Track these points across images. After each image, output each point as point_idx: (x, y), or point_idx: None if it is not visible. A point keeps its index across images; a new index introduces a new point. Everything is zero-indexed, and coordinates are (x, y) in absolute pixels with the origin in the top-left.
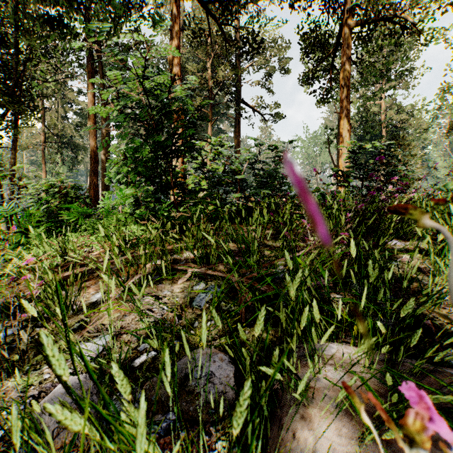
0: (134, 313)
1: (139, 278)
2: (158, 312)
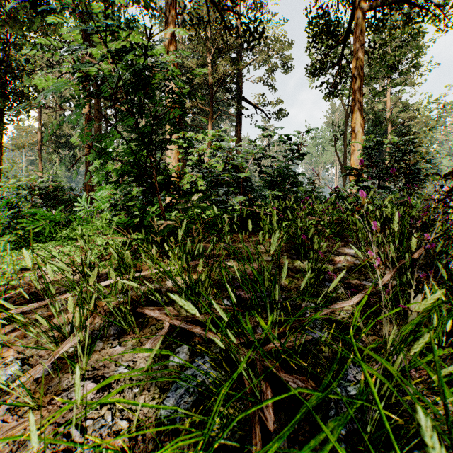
0: (47, 432)
1: (92, 328)
2: (91, 434)
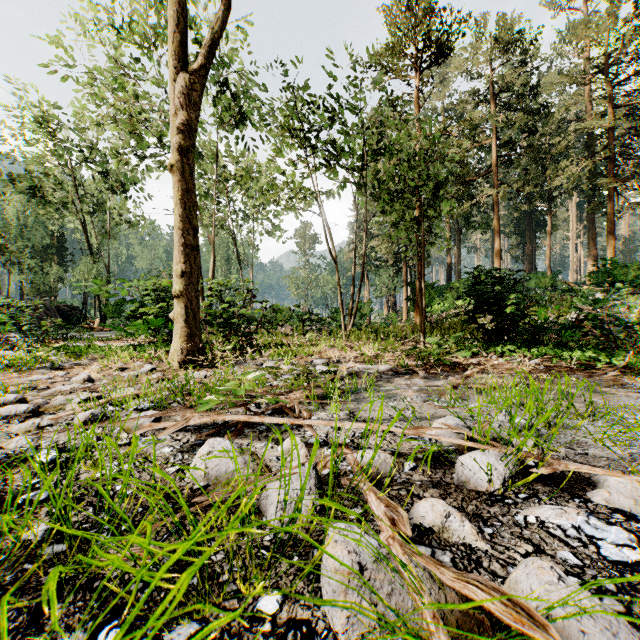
0: None
1: None
2: None
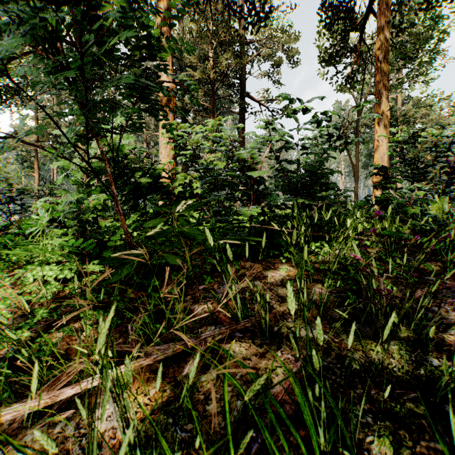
0: None
1: None
2: None
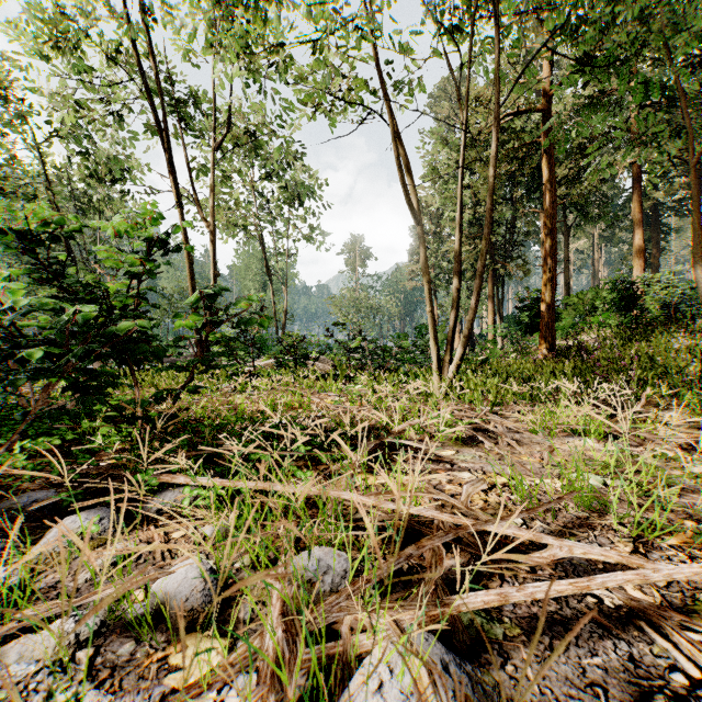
0: None
1: None
2: None
